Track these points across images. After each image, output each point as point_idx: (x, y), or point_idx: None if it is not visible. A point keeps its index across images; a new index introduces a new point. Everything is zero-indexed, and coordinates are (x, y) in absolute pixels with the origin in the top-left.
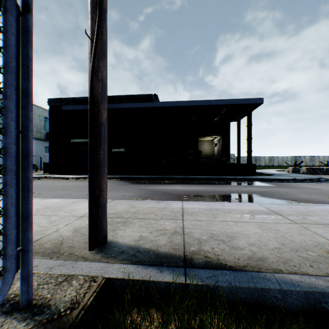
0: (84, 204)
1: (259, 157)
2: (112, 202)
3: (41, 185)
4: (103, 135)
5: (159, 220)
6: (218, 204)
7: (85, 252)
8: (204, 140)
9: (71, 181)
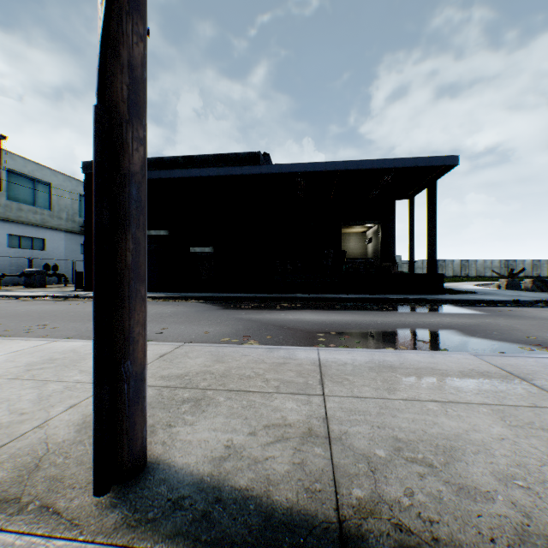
0: None
1: (444, 261)
2: (180, 348)
3: (65, 311)
4: (133, 204)
5: (272, 395)
6: (390, 354)
7: (83, 502)
8: (349, 232)
9: None
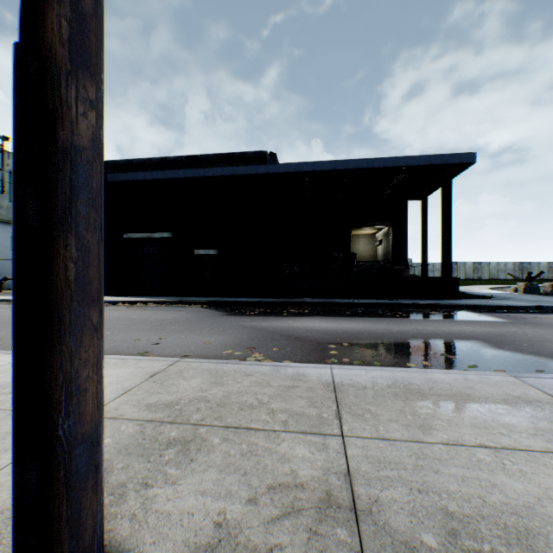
0: (111, 371)
1: (456, 263)
2: (175, 365)
3: None
4: (78, 193)
5: (279, 435)
6: (415, 375)
7: None
8: (358, 233)
9: (120, 308)
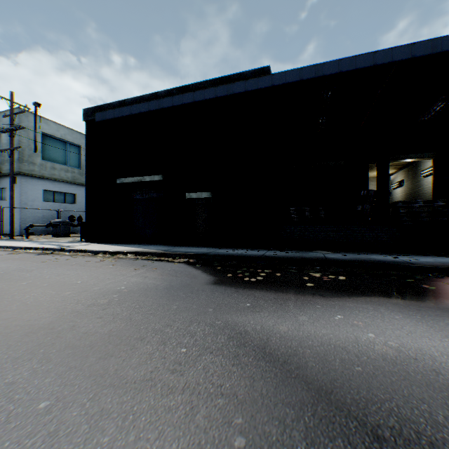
0: None
1: None
2: None
3: None
4: None
5: None
6: None
7: None
8: (369, 176)
9: (92, 261)
